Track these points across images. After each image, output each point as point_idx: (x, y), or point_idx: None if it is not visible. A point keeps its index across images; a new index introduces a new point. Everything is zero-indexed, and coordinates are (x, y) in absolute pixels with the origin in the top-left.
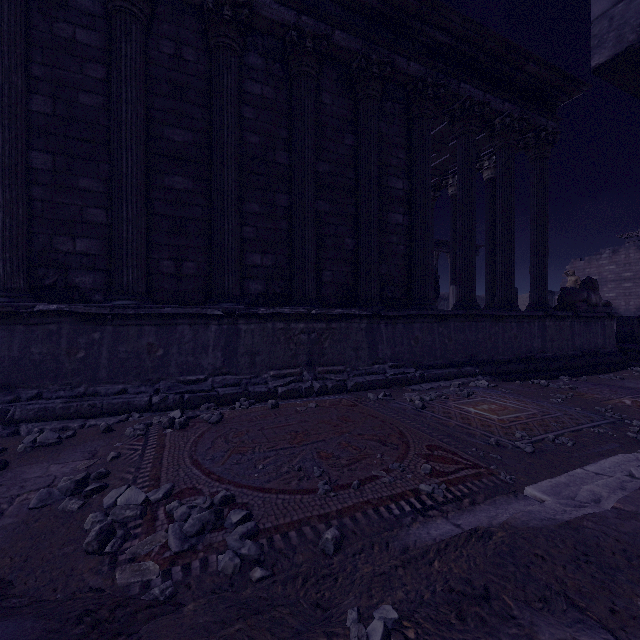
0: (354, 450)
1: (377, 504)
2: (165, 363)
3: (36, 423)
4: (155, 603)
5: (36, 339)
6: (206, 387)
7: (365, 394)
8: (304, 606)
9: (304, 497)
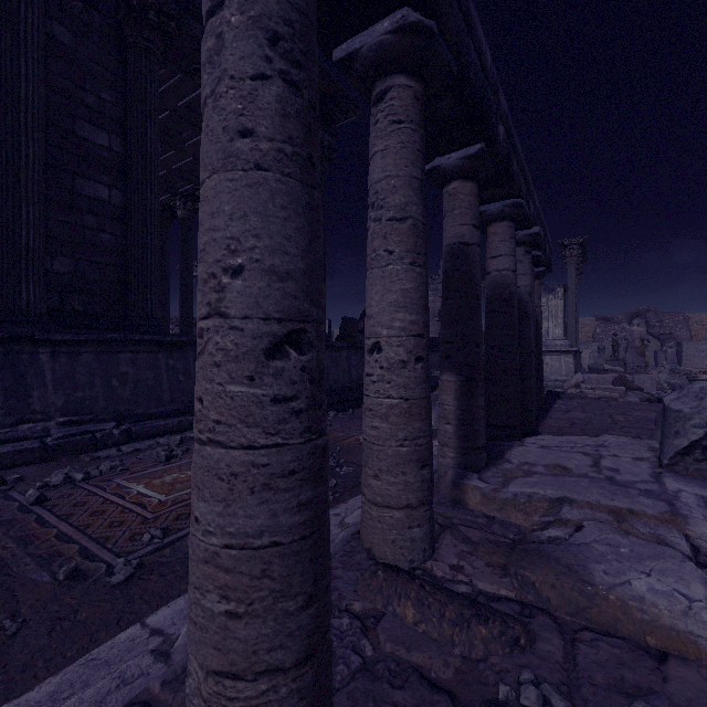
0: None
1: None
2: None
3: None
4: None
5: None
6: None
7: None
8: None
9: None
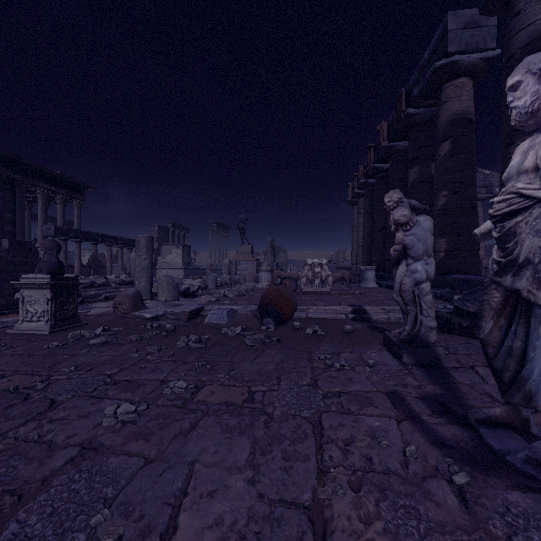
0: None
1: None
2: None
3: None
4: None
5: None
6: None
7: None
8: None
9: None
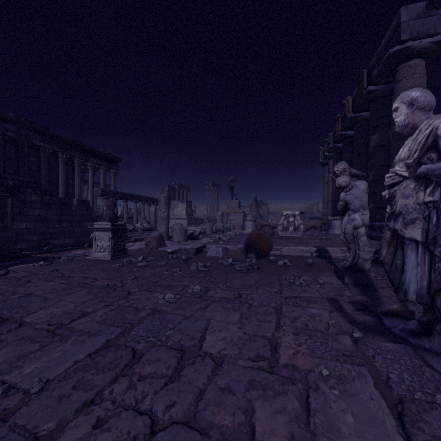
0: None
1: None
2: None
3: None
4: None
5: None
6: None
7: None
8: None
9: None
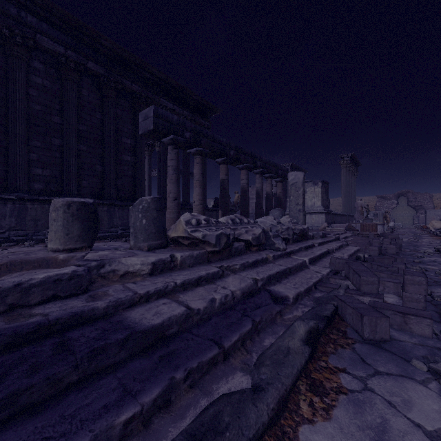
0: None
1: None
2: None
3: None
4: None
5: None
6: (5, 236)
7: (104, 240)
8: None
9: None
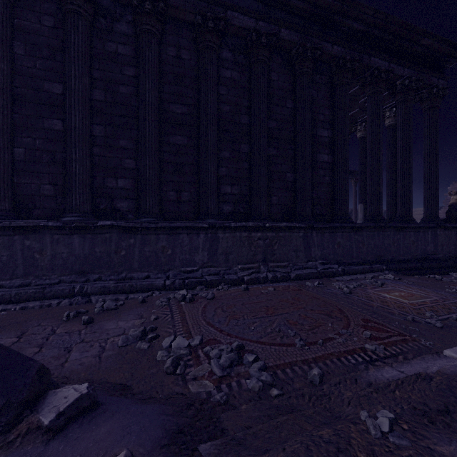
0: (311, 320)
1: (338, 355)
2: (172, 259)
3: (99, 295)
4: (220, 403)
5: (98, 243)
6: (198, 275)
7: (304, 282)
8: (321, 410)
9: (288, 348)
